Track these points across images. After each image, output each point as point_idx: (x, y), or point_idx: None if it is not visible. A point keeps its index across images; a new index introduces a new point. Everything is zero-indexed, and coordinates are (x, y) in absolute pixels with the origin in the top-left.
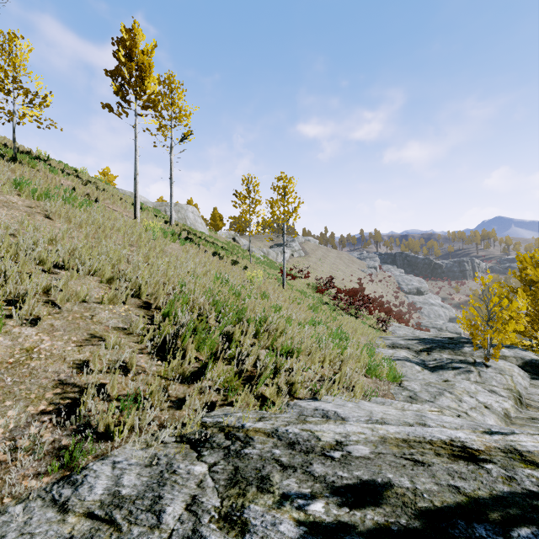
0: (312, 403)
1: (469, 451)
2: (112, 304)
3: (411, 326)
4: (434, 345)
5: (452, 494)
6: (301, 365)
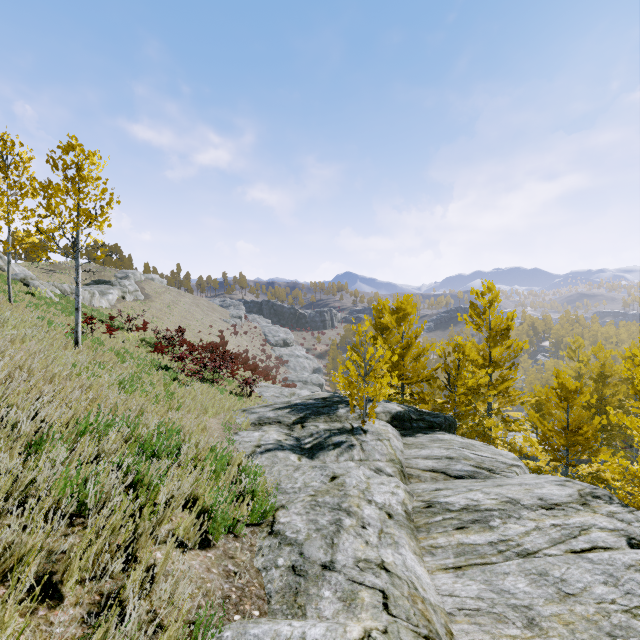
0: None
1: None
2: None
3: (278, 382)
4: (309, 412)
5: None
6: None
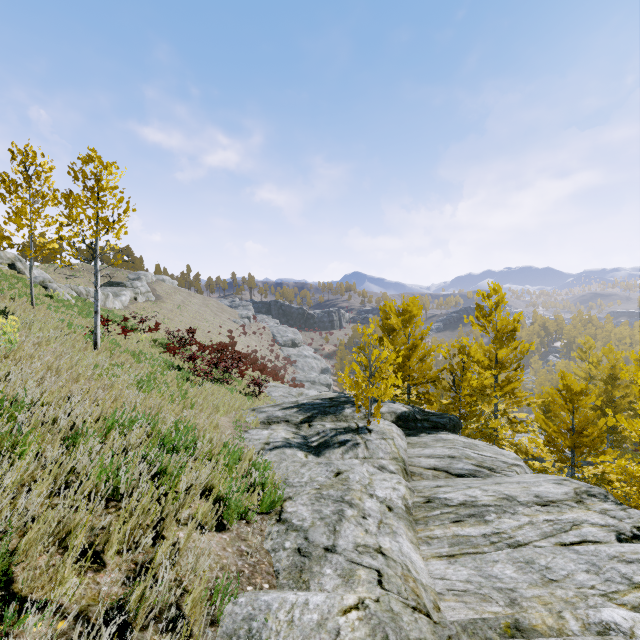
0: None
1: None
2: None
3: (287, 382)
4: (316, 412)
5: None
6: None
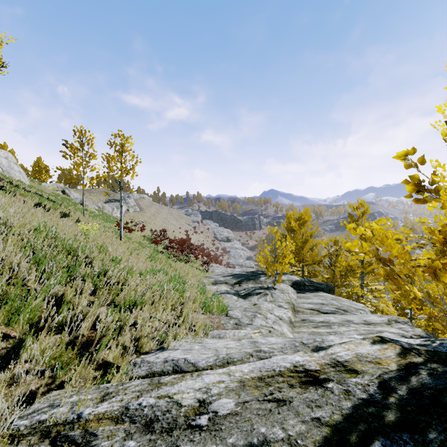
0: (161, 355)
1: (311, 374)
2: None
3: (223, 265)
4: (243, 278)
5: (318, 429)
6: (147, 316)
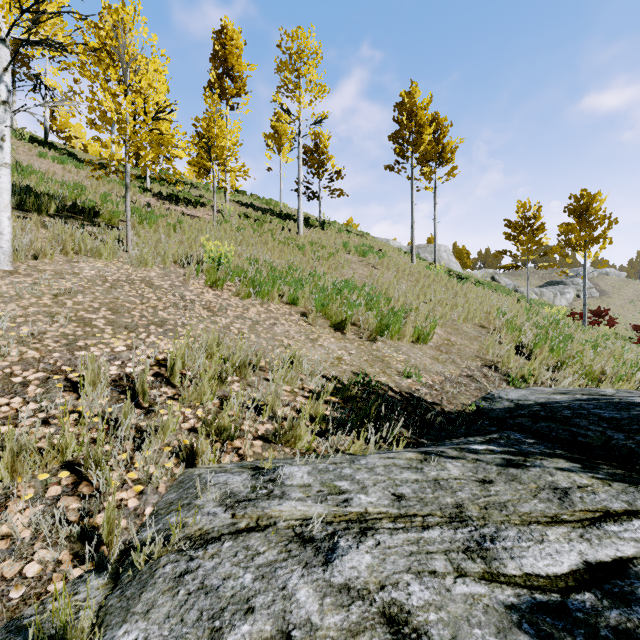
0: None
1: None
2: (463, 323)
3: None
4: None
5: None
6: None
